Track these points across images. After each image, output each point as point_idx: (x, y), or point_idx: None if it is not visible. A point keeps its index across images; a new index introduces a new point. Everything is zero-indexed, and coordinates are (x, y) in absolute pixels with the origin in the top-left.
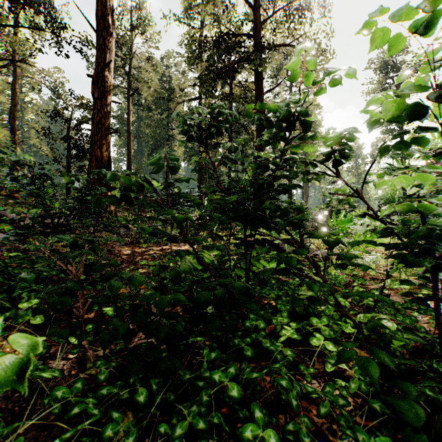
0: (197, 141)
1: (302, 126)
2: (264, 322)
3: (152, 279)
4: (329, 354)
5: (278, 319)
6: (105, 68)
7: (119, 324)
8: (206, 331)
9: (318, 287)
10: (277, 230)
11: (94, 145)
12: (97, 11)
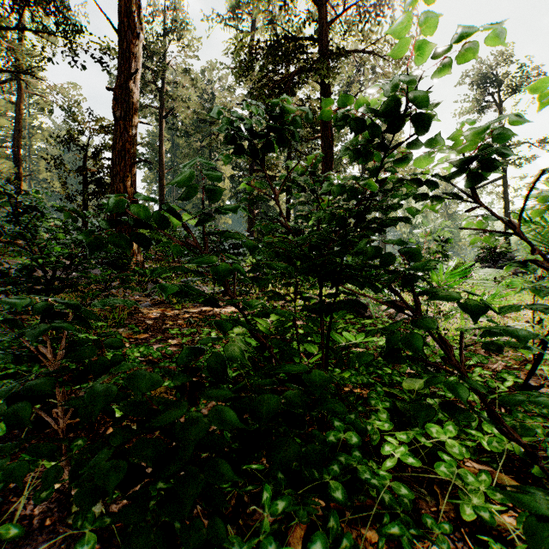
0: (250, 155)
1: (413, 125)
2: (357, 434)
3: (171, 378)
4: (463, 488)
5: (374, 424)
6: (129, 79)
7: (107, 466)
8: (269, 473)
9: (465, 389)
10: (374, 287)
11: (116, 177)
12: (119, 6)
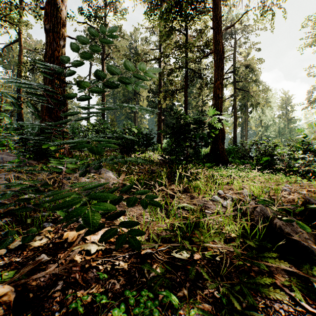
0: None
1: None
2: None
3: None
4: None
5: None
6: None
7: None
8: None
9: None
10: None
11: (46, 80)
12: None
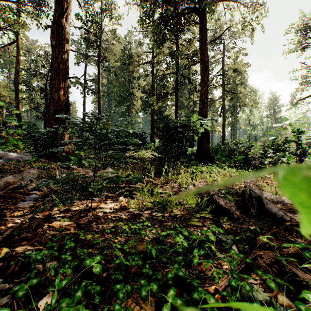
0: None
1: None
2: None
3: None
4: None
5: None
6: (62, 18)
7: None
8: None
9: None
10: None
11: (53, 89)
12: None
